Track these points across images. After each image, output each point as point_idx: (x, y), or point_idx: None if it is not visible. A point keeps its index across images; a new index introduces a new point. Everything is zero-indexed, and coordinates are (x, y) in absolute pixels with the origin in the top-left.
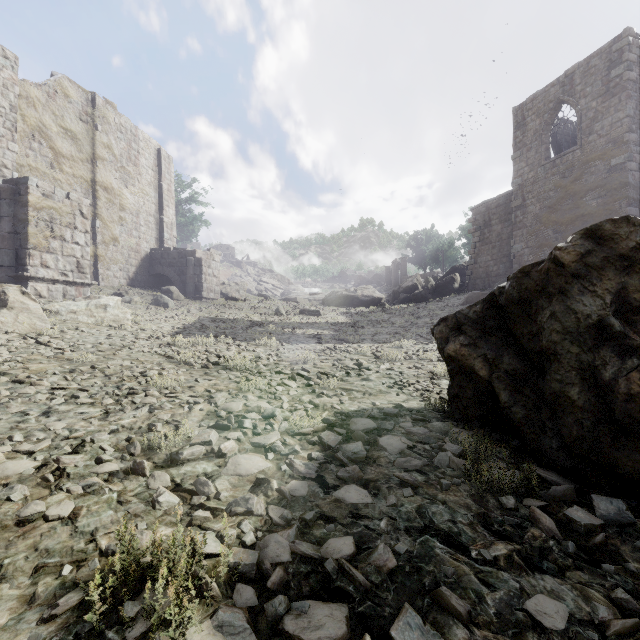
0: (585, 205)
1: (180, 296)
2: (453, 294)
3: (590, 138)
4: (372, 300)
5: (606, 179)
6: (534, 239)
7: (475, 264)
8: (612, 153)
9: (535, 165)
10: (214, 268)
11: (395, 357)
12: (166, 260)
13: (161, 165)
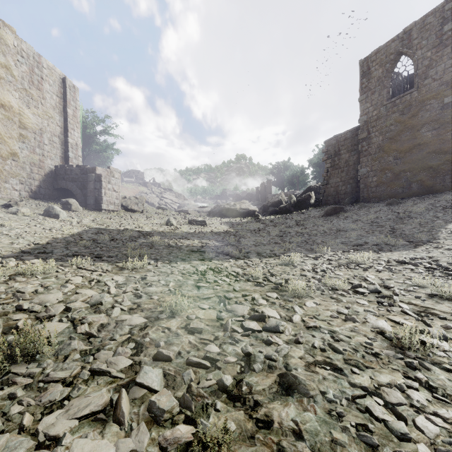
0: (421, 136)
1: (79, 208)
2: (311, 208)
3: (425, 82)
4: (248, 212)
5: (440, 114)
6: (377, 164)
7: (327, 184)
8: (445, 93)
9: (378, 105)
10: (114, 184)
11: (302, 290)
12: (69, 176)
13: (66, 92)
